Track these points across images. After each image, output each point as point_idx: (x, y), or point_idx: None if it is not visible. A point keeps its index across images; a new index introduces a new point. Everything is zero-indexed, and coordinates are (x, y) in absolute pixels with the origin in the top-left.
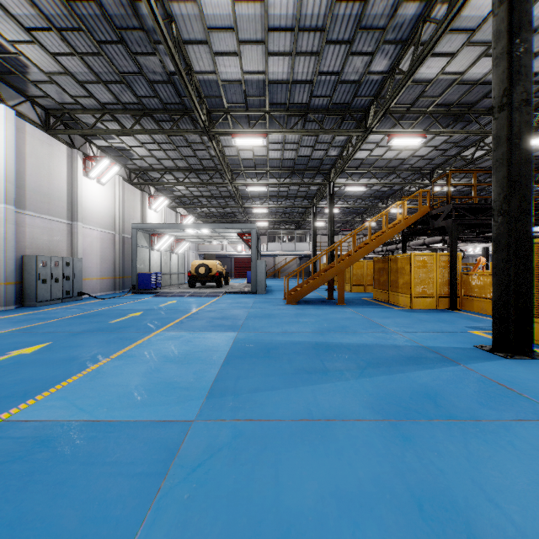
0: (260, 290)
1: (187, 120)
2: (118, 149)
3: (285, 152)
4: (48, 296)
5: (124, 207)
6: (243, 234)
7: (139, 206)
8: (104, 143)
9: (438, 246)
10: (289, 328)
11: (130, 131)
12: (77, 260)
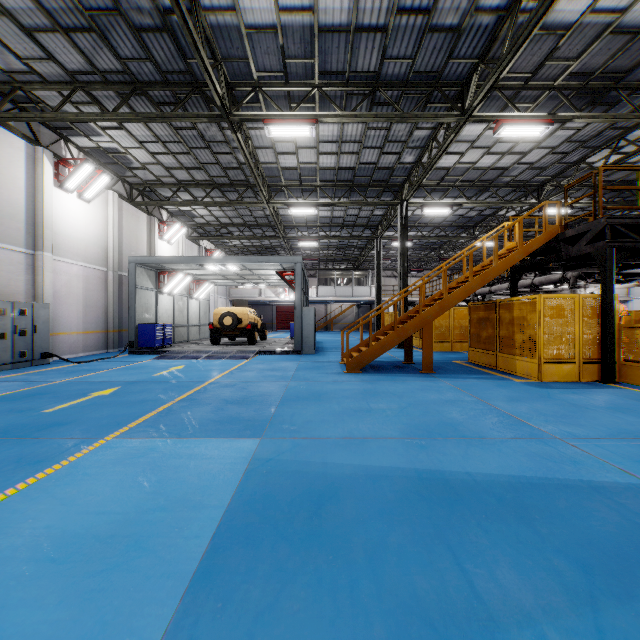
0: (307, 349)
1: (200, 103)
2: (109, 152)
3: (342, 156)
4: None
5: (121, 235)
6: (285, 272)
7: (145, 235)
8: (88, 142)
9: (547, 288)
10: (355, 426)
11: (114, 115)
12: (41, 307)
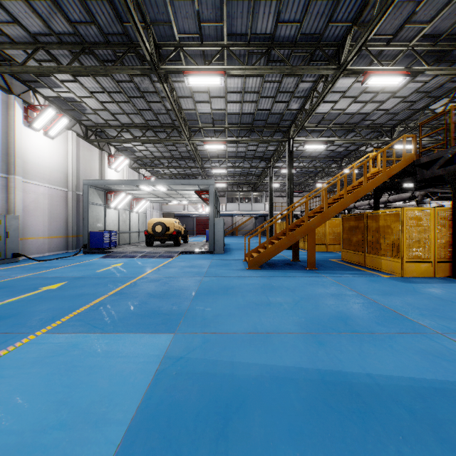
0: (218, 250)
1: (135, 61)
2: (68, 101)
3: (245, 104)
4: None
5: (79, 164)
6: (201, 192)
7: (97, 165)
8: (51, 93)
9: (398, 204)
10: (258, 320)
11: (68, 69)
12: (13, 218)
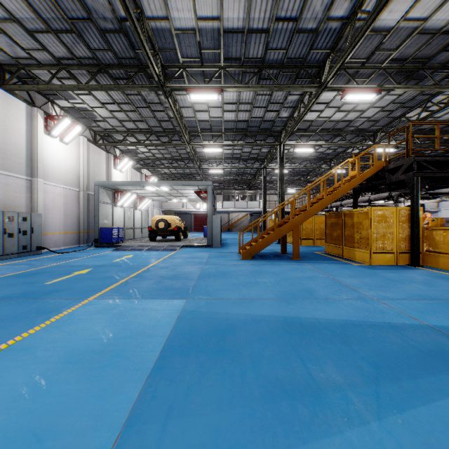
0: (216, 244)
1: (143, 78)
2: (81, 110)
3: (239, 113)
4: (1, 251)
5: (89, 166)
6: (200, 191)
7: (104, 166)
8: (67, 104)
9: (380, 202)
10: (247, 292)
11: (86, 87)
12: (36, 215)
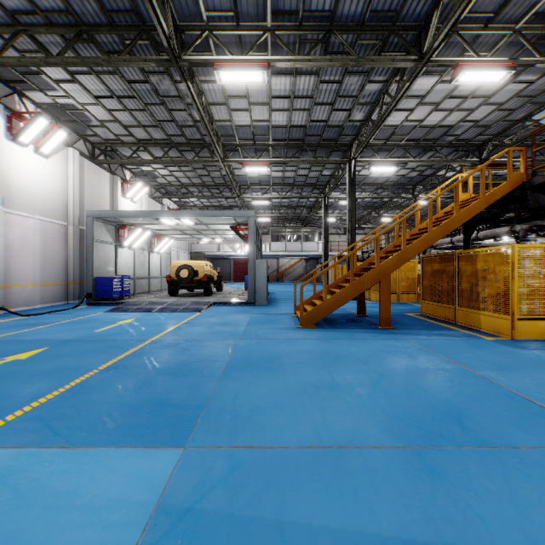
0: (260, 301)
1: (150, 52)
2: (66, 109)
3: (294, 113)
4: None
5: (83, 191)
6: (239, 227)
7: (107, 193)
8: (44, 98)
9: (487, 242)
10: (321, 418)
11: (59, 60)
12: None
